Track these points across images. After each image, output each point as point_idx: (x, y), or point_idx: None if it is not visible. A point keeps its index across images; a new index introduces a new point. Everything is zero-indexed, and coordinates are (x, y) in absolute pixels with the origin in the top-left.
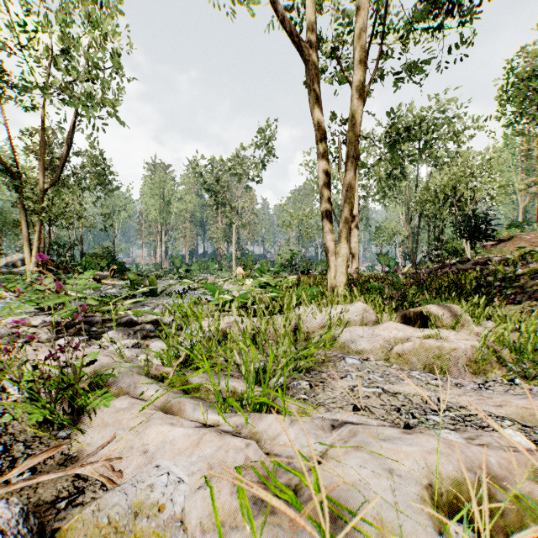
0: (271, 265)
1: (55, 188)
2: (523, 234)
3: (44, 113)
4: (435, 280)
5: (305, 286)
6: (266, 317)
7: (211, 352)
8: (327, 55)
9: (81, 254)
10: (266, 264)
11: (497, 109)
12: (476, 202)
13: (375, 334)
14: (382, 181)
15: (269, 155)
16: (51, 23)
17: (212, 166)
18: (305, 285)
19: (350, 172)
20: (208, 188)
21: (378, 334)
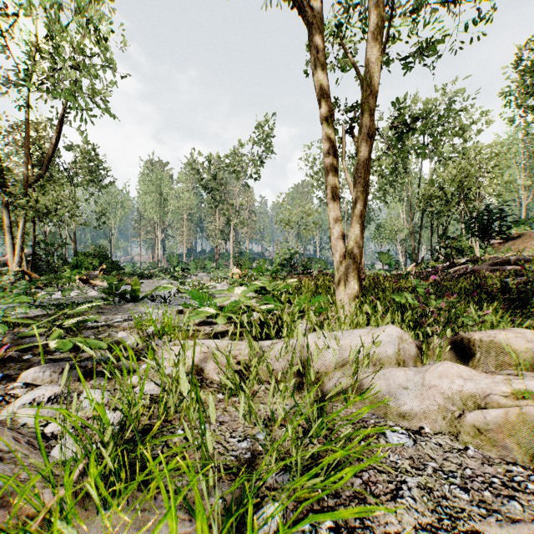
0: (270, 263)
1: (41, 183)
2: (533, 231)
3: (28, 103)
4: (456, 283)
5: (307, 290)
6: (254, 359)
7: (167, 415)
8: (330, 31)
9: (74, 252)
10: (263, 263)
11: (518, 93)
12: (482, 198)
13: (426, 383)
14: (384, 177)
15: (267, 152)
16: (33, 5)
17: (209, 162)
18: (307, 289)
19: (364, 154)
20: (205, 185)
21: (432, 385)
